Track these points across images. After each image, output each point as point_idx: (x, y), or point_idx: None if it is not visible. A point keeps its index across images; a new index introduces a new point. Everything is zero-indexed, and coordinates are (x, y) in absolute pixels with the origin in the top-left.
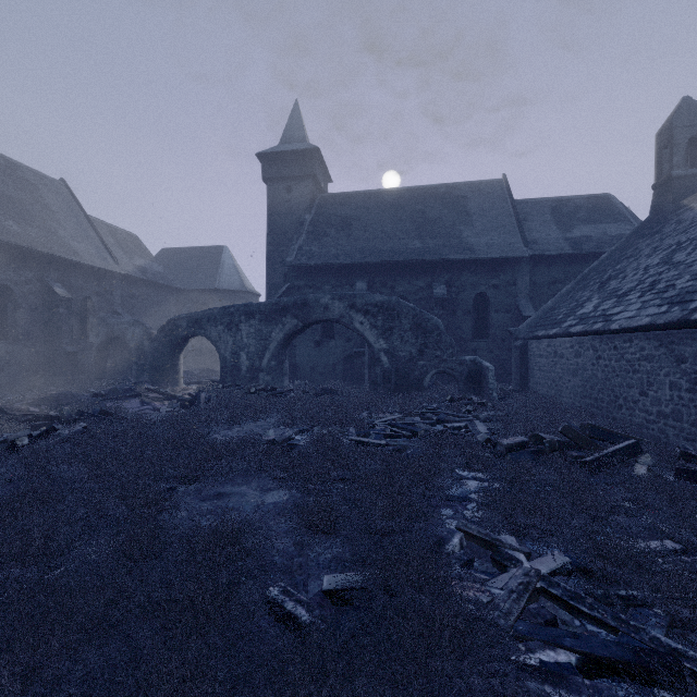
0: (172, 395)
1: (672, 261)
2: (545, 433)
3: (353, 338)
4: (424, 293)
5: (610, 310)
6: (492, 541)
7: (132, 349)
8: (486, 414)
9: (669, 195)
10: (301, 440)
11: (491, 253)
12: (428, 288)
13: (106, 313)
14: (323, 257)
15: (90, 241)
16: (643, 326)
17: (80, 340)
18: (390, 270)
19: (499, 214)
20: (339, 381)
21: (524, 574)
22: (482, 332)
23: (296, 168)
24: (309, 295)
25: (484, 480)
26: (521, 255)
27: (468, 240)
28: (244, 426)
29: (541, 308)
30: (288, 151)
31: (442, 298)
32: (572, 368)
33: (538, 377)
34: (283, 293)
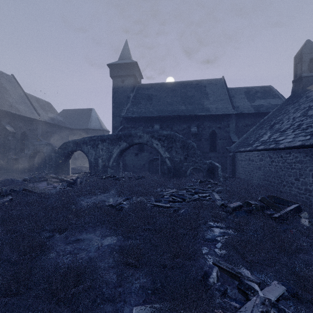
0: (64, 180)
1: (308, 115)
2: (249, 200)
3: (153, 151)
4: (186, 130)
5: (277, 138)
6: (236, 274)
7: (46, 157)
8: (217, 189)
9: (300, 85)
10: (126, 204)
11: (218, 112)
12: (188, 128)
13: (33, 139)
14: (139, 113)
15: (26, 104)
16: (297, 146)
17: (20, 152)
18: (170, 120)
19: (221, 94)
20: (146, 172)
21: (262, 303)
22: (213, 149)
23: (126, 71)
24: (132, 131)
25: (222, 228)
26: (231, 113)
27: (207, 106)
28: (98, 196)
29: (241, 138)
30: (122, 63)
31: (195, 133)
32: (258, 166)
33: (240, 170)
34: (120, 130)
